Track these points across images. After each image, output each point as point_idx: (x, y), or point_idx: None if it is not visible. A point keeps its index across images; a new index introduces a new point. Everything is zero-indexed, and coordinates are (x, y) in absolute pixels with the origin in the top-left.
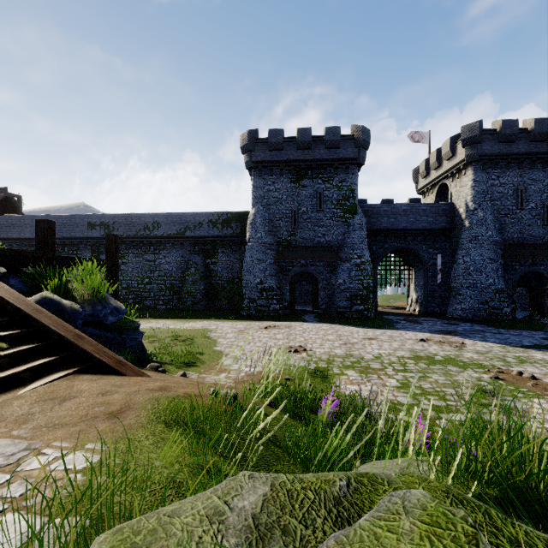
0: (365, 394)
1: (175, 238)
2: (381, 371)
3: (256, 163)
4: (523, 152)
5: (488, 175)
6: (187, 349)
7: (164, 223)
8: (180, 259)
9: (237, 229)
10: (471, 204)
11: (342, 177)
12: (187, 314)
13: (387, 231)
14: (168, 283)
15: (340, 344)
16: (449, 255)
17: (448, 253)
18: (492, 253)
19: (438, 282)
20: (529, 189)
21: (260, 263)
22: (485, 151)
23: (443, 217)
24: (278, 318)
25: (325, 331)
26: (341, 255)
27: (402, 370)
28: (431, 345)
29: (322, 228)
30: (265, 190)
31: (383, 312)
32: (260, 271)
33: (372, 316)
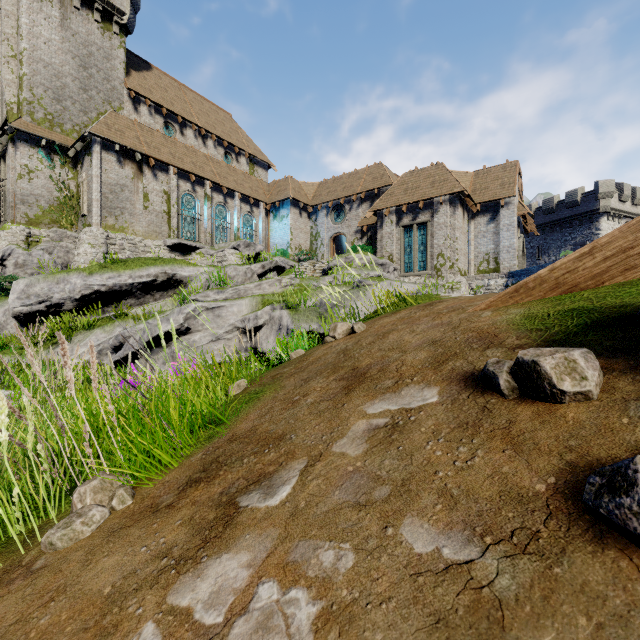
0: None
1: None
2: None
3: None
4: None
5: None
6: None
7: None
8: None
9: None
10: None
11: None
12: None
13: None
14: None
15: None
16: None
17: None
18: None
19: None
20: None
21: None
22: None
23: None
24: None
25: None
26: None
27: None
28: None
29: None
30: None
31: None
32: None
33: None
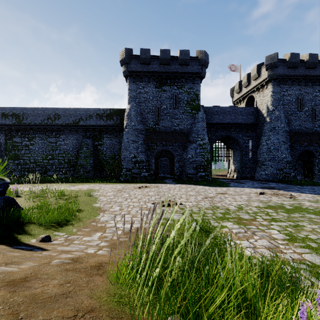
0: (265, 253)
1: (71, 126)
2: (254, 221)
3: (131, 72)
4: (302, 75)
5: (281, 89)
6: (65, 207)
7: (63, 115)
8: (75, 142)
9: (117, 120)
10: (271, 107)
11: (190, 86)
12: (78, 180)
13: (218, 124)
14: (66, 159)
15: (202, 198)
16: (255, 141)
17: (254, 139)
18: (284, 138)
19: (249, 157)
20: (304, 98)
21: (134, 143)
22: (280, 73)
23: (252, 116)
24: (147, 181)
25: (185, 189)
26: (189, 138)
27: (272, 219)
28: (270, 197)
29: (177, 120)
30: (137, 92)
31: (214, 177)
32: (134, 148)
33: (210, 179)
